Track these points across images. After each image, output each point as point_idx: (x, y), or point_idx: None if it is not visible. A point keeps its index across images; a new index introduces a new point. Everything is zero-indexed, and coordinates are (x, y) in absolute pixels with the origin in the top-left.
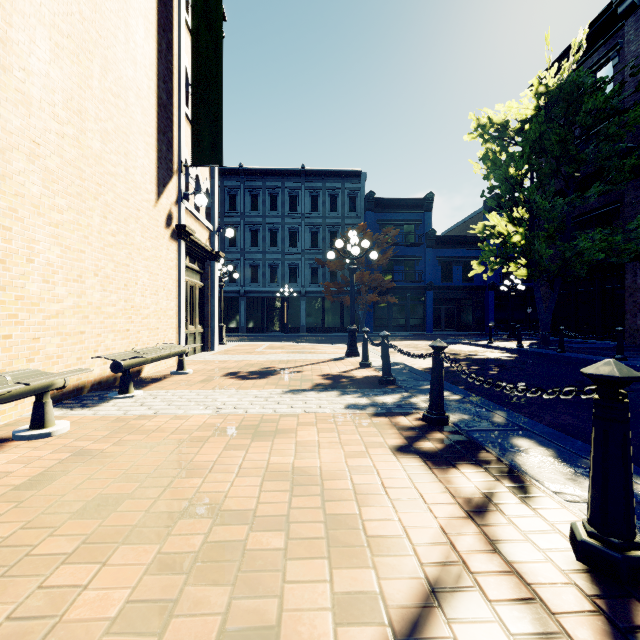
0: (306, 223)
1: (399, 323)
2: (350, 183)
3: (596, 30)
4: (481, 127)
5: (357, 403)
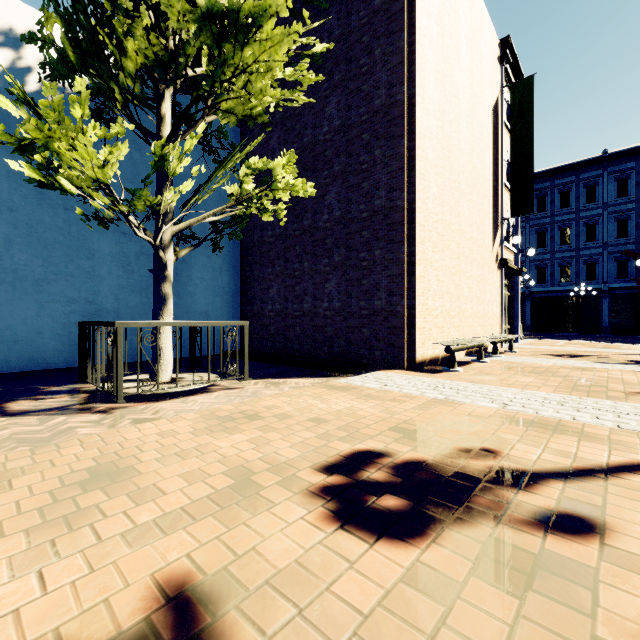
0: (609, 212)
1: None
2: None
3: None
4: None
5: None
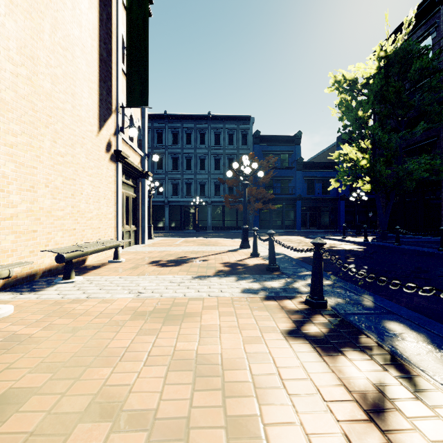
0: (211, 153)
1: (277, 223)
2: (242, 125)
3: (419, 13)
4: (337, 82)
5: (251, 288)
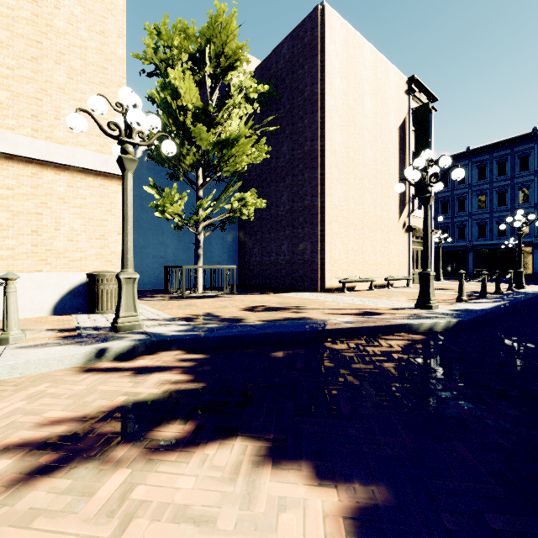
0: None
1: None
2: None
3: None
4: None
5: None
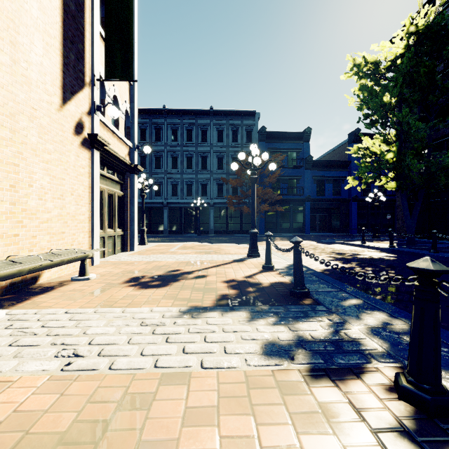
0: (214, 151)
1: (284, 227)
2: (247, 120)
3: None
4: (357, 66)
5: (276, 340)
